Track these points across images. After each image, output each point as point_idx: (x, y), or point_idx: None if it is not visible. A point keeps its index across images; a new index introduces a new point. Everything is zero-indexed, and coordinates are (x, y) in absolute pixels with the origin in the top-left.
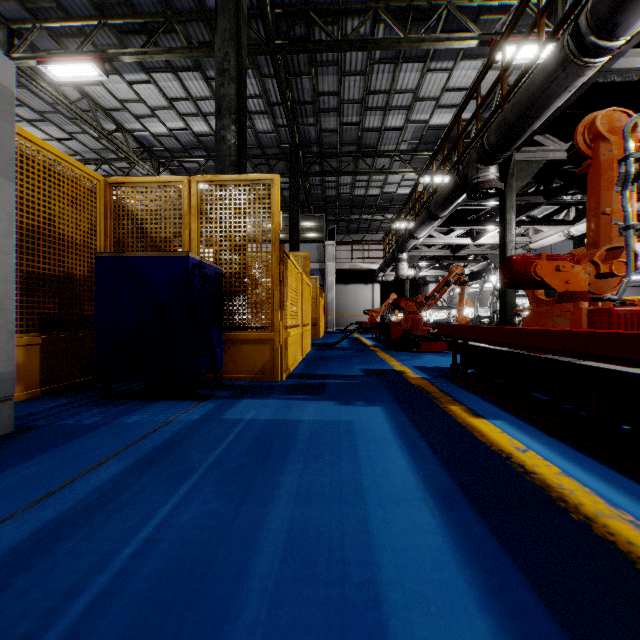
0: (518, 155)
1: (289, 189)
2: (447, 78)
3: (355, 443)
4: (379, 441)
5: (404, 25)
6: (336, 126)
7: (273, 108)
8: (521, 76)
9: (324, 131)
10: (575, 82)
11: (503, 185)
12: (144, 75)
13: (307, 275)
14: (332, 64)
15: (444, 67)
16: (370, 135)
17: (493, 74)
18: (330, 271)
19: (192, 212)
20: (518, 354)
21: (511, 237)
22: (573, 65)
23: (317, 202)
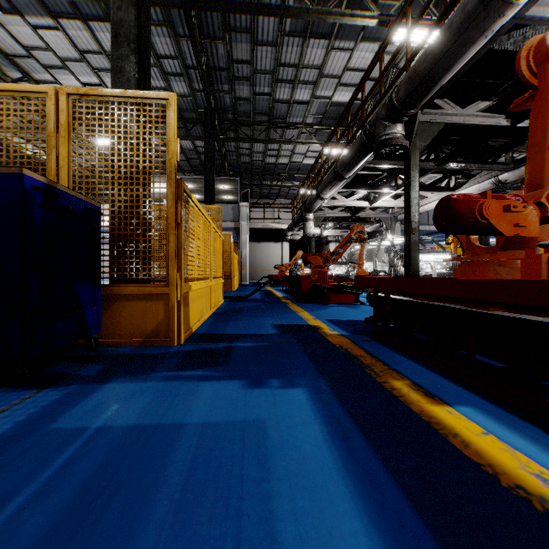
0: (421, 116)
1: (205, 150)
2: (348, 58)
3: (270, 490)
4: (312, 478)
5: (312, 0)
6: (249, 95)
7: (189, 71)
8: (427, 37)
9: (238, 99)
10: (494, 25)
11: (408, 143)
12: (50, 21)
13: (219, 228)
14: (245, 31)
15: (346, 47)
16: (280, 107)
17: (387, 58)
18: (244, 230)
19: (60, 132)
20: (456, 309)
21: (415, 193)
22: (496, 2)
23: (232, 167)
